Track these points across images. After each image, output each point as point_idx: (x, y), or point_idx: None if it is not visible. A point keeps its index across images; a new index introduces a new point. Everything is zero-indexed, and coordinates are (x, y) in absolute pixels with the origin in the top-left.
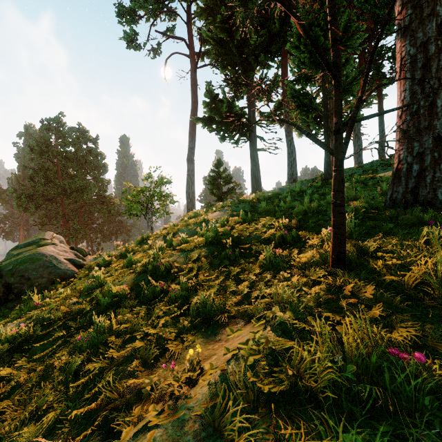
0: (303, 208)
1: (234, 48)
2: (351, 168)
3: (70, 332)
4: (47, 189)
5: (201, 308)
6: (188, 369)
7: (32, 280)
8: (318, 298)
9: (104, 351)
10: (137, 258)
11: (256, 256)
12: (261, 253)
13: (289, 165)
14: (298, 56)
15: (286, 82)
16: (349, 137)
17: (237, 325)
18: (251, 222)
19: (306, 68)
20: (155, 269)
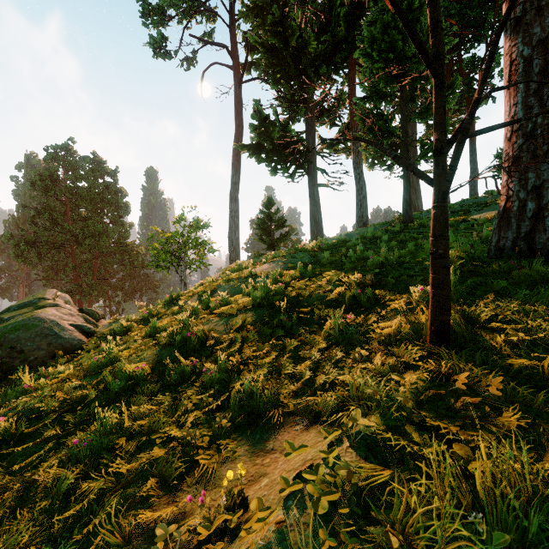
0: (380, 259)
1: (289, 58)
2: None
3: (67, 429)
4: (53, 235)
5: (246, 399)
6: (224, 505)
7: (25, 353)
8: (417, 392)
9: (109, 461)
10: (163, 325)
11: (320, 323)
12: (326, 320)
13: (358, 205)
14: (369, 67)
15: (355, 100)
16: (458, 159)
17: (296, 427)
18: (311, 277)
19: (381, 82)
20: (184, 341)
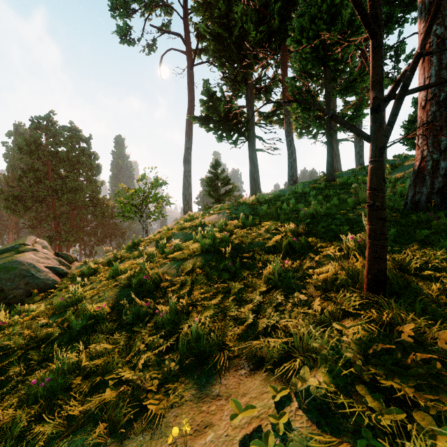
0: (310, 211)
1: (232, 45)
2: (353, 169)
3: (31, 366)
4: (37, 190)
5: (193, 341)
6: None
7: (5, 292)
8: (361, 343)
9: (64, 401)
10: (124, 267)
11: (260, 267)
12: (266, 264)
13: (289, 166)
14: (299, 52)
15: (287, 79)
16: (397, 115)
17: (241, 371)
18: (252, 226)
19: (309, 64)
20: (141, 283)
